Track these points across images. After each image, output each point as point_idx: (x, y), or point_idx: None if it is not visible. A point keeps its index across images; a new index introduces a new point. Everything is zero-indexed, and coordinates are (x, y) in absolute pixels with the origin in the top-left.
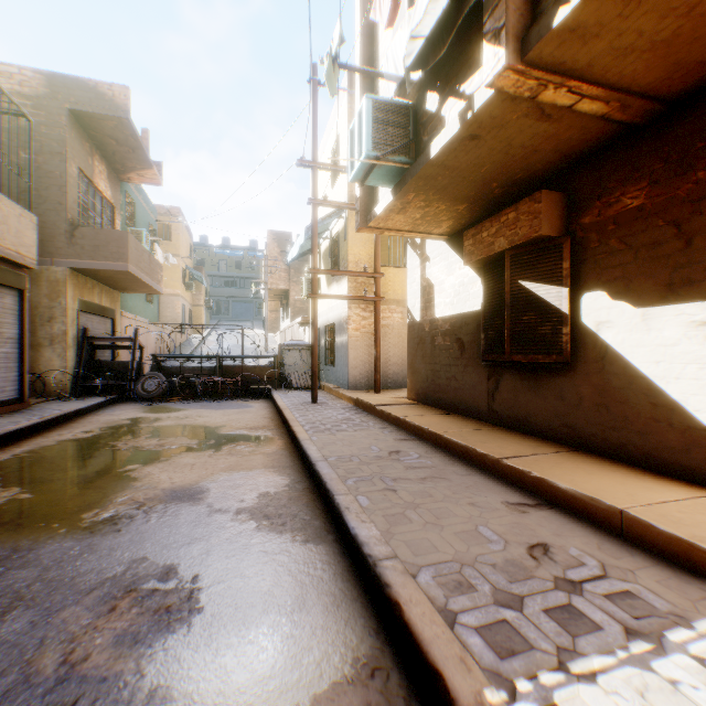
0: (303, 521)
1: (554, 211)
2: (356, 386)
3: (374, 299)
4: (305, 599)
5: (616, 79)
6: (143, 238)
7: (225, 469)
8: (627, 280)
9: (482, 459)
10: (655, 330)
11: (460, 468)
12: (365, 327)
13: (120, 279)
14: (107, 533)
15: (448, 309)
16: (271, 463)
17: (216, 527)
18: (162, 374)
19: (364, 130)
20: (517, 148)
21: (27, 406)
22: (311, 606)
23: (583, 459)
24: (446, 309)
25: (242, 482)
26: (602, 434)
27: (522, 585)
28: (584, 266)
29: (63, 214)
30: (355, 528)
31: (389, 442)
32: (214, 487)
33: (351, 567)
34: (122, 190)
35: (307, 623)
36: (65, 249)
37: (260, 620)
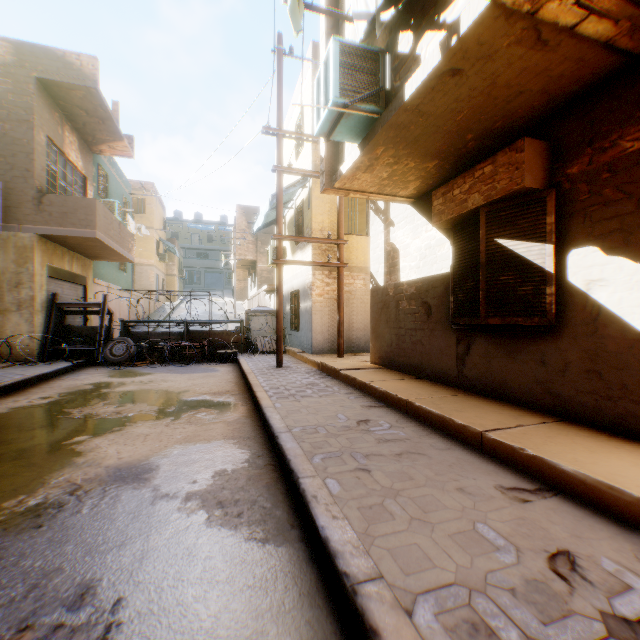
0: (263, 509)
1: (536, 161)
2: (320, 350)
3: (337, 265)
4: None
5: None
6: (116, 209)
7: (181, 440)
8: (625, 233)
9: (461, 431)
10: None
11: (437, 440)
12: (329, 293)
13: (90, 246)
14: (24, 529)
15: (413, 273)
16: (232, 433)
17: (159, 520)
18: (132, 339)
19: (331, 75)
20: (501, 88)
21: None
22: None
23: (574, 431)
24: (411, 273)
25: (197, 457)
26: (594, 403)
27: (561, 629)
28: (570, 220)
29: (31, 181)
30: (325, 528)
31: (357, 410)
32: (165, 463)
33: (321, 582)
34: (95, 162)
35: None
36: (33, 216)
37: None
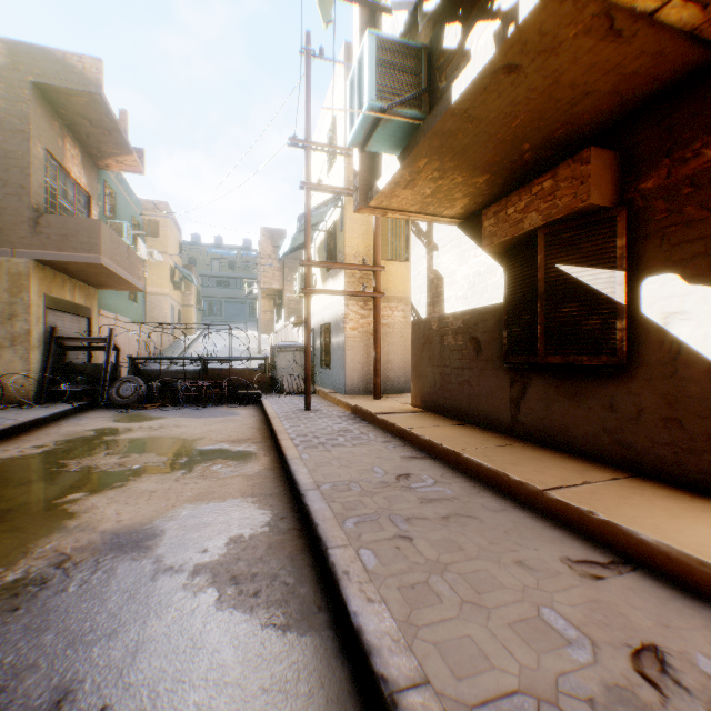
0: (285, 586)
1: (605, 174)
2: (354, 391)
3: (374, 295)
4: None
5: None
6: (124, 232)
7: (192, 499)
8: None
9: (518, 488)
10: None
11: (489, 500)
12: (364, 326)
13: (94, 274)
14: None
15: (460, 303)
16: (251, 490)
17: (159, 600)
18: (141, 378)
19: (366, 75)
20: (565, 88)
21: None
22: None
23: (650, 490)
24: (458, 304)
25: (209, 519)
26: (673, 456)
27: None
28: (645, 243)
29: (26, 199)
30: (359, 615)
31: (396, 462)
32: (172, 527)
33: (353, 683)
34: (101, 179)
35: None
36: (29, 239)
37: None
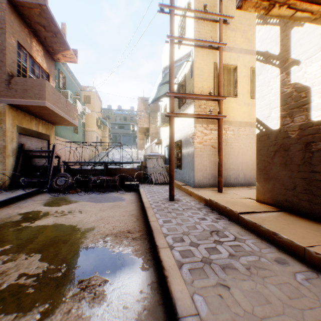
0: None
1: None
2: (200, 185)
3: (218, 117)
4: None
5: None
6: (69, 96)
7: None
8: None
9: None
10: None
11: None
12: (206, 141)
13: (46, 114)
14: None
15: None
16: None
17: None
18: (72, 173)
19: None
20: None
21: None
22: None
23: None
24: None
25: None
26: None
27: None
28: None
29: (3, 68)
30: None
31: None
32: None
33: None
34: (56, 68)
35: None
36: (5, 92)
37: None
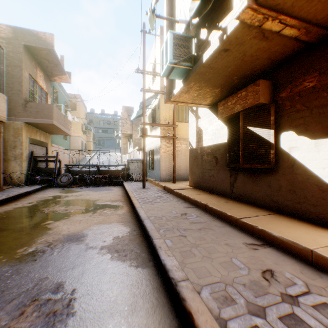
0: (136, 253)
1: (266, 90)
2: (164, 180)
3: (173, 137)
4: (135, 305)
5: (305, 15)
6: (62, 109)
7: (97, 223)
8: (306, 125)
9: (230, 218)
10: (322, 151)
11: (218, 223)
12: (168, 151)
13: (50, 128)
14: (29, 261)
15: (209, 142)
16: (121, 220)
17: (89, 258)
18: (70, 174)
19: (168, 49)
20: (248, 57)
21: (1, 190)
22: (139, 310)
23: (282, 218)
24: (208, 142)
25: (105, 230)
26: (292, 205)
27: (262, 298)
28: (282, 118)
29: (21, 96)
30: (164, 260)
31: (181, 209)
32: (90, 233)
33: (162, 283)
34: (52, 85)
35: (136, 323)
36: (22, 113)
37: (108, 321)
